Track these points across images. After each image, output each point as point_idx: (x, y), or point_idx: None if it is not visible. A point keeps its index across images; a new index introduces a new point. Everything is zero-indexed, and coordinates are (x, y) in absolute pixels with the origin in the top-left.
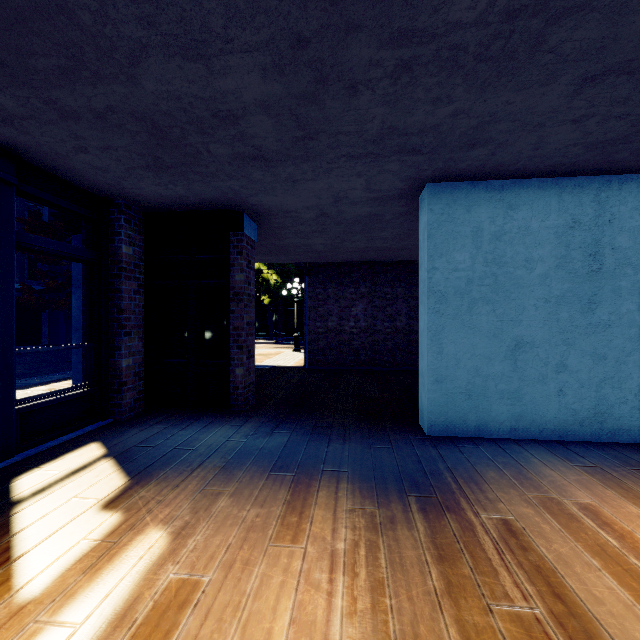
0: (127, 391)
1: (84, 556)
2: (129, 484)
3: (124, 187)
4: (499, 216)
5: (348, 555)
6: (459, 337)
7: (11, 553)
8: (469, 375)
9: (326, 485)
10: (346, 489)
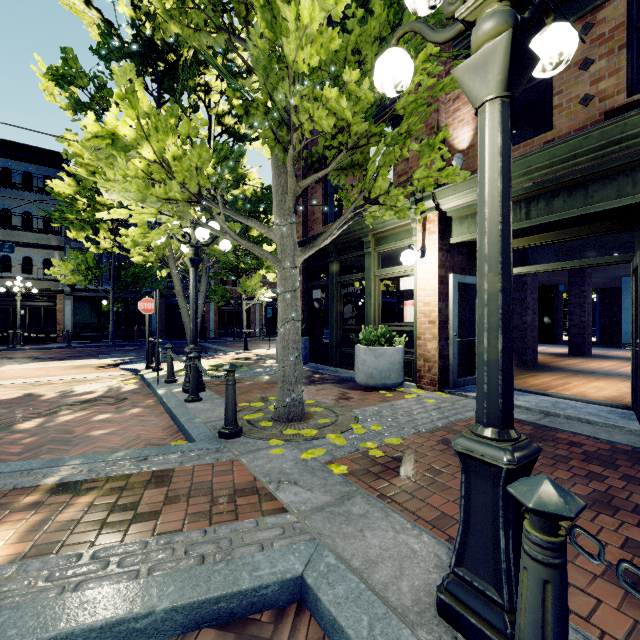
0: None
1: None
2: None
3: None
4: None
5: None
6: None
7: None
8: None
9: None
10: None
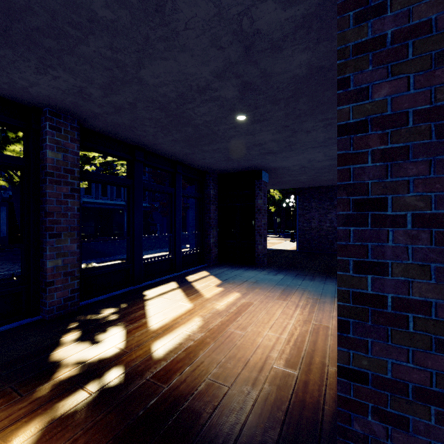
0: (212, 253)
1: (217, 294)
2: (223, 282)
3: (213, 167)
4: None
5: (303, 306)
6: None
7: (197, 291)
8: None
9: (299, 291)
10: (307, 293)
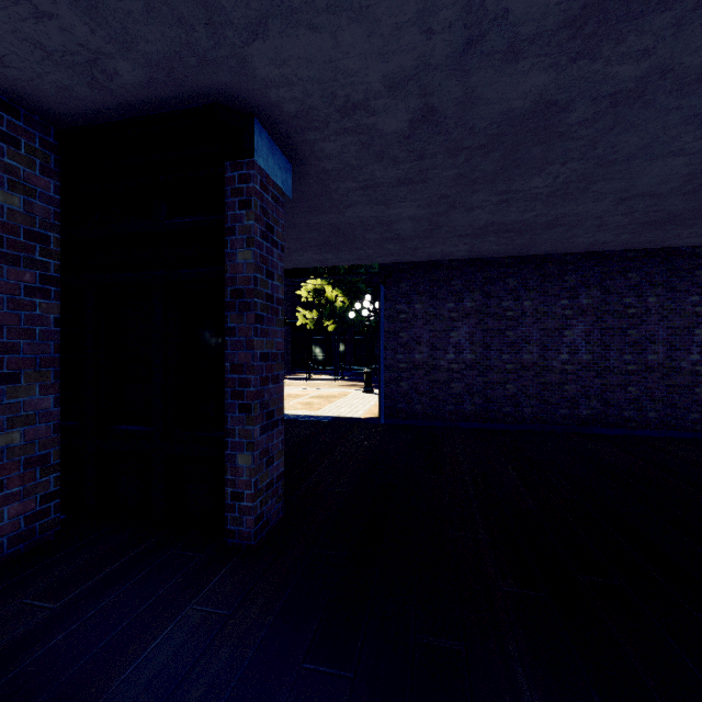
0: (3, 502)
1: None
2: None
3: None
4: None
5: None
6: None
7: None
8: None
9: None
10: None
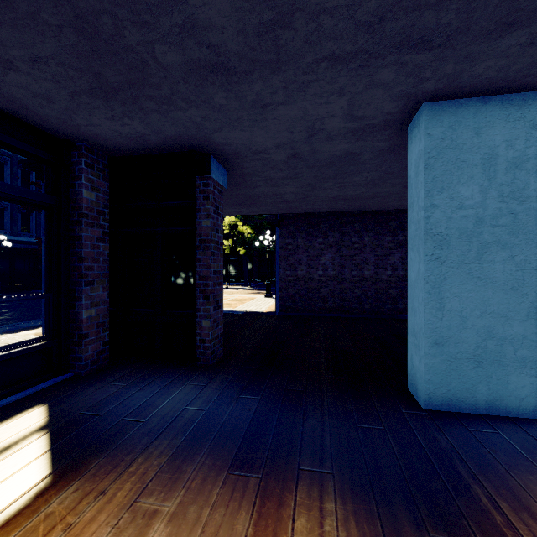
0: (89, 343)
1: None
2: (44, 485)
3: (78, 124)
4: (519, 138)
5: None
6: (465, 290)
7: None
8: (479, 337)
9: (305, 504)
10: (335, 515)
